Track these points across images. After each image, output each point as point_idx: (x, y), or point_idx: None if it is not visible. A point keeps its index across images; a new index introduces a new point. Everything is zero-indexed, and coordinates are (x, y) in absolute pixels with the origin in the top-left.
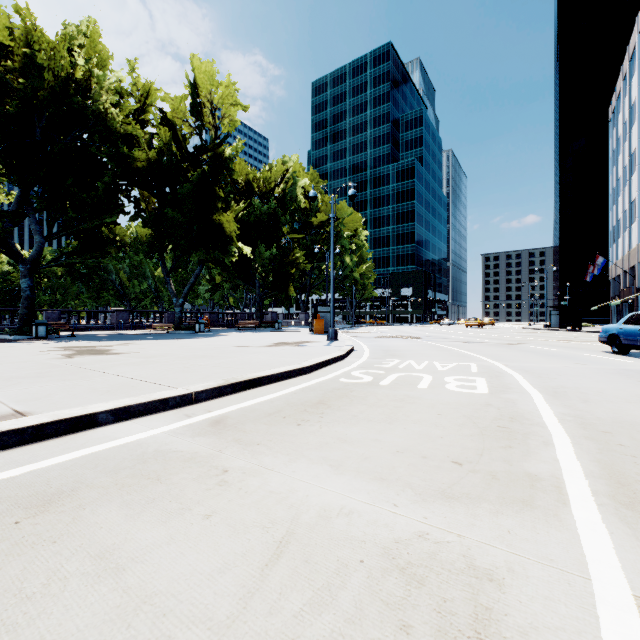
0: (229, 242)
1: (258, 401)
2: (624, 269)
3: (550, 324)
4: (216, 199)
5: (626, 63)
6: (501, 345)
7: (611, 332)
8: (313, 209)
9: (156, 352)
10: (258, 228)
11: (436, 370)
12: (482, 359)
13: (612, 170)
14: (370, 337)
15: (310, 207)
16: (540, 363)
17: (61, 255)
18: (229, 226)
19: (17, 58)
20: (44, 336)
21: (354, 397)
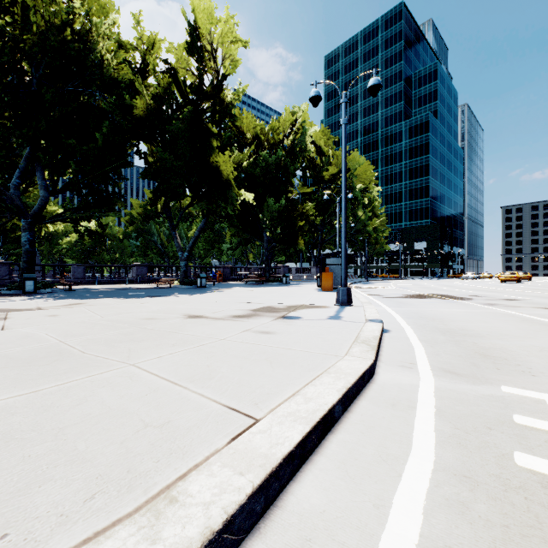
0: (228, 189)
1: None
2: None
3: None
4: (211, 140)
5: None
6: None
7: None
8: (324, 165)
9: (24, 331)
10: (265, 180)
11: None
12: None
13: None
14: (394, 296)
15: (321, 163)
16: None
17: (66, 210)
18: (226, 170)
19: (16, 10)
20: (32, 291)
21: None
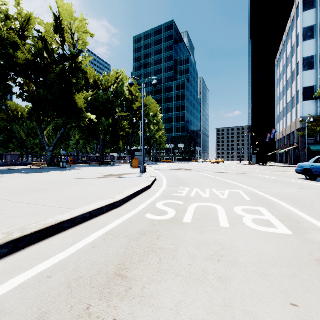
0: (81, 113)
1: (28, 277)
2: (283, 136)
3: (252, 162)
4: (72, 86)
5: (284, 37)
6: (240, 174)
7: (305, 167)
8: (133, 100)
9: (3, 185)
10: (101, 108)
11: (220, 198)
12: (240, 186)
13: (277, 89)
14: (165, 170)
15: (132, 99)
16: (279, 189)
17: None
18: (81, 103)
19: None
20: None
21: (162, 252)
